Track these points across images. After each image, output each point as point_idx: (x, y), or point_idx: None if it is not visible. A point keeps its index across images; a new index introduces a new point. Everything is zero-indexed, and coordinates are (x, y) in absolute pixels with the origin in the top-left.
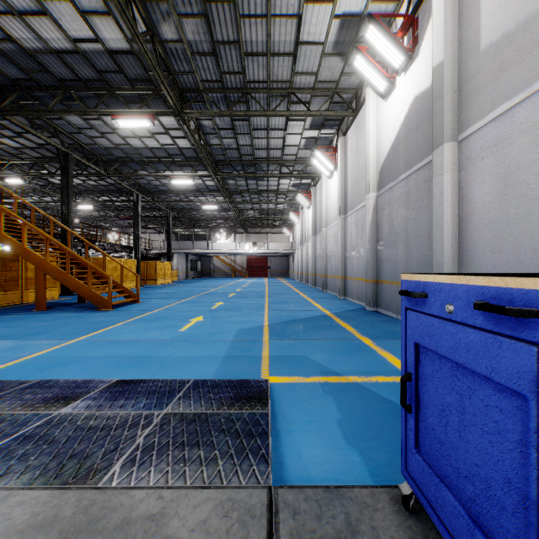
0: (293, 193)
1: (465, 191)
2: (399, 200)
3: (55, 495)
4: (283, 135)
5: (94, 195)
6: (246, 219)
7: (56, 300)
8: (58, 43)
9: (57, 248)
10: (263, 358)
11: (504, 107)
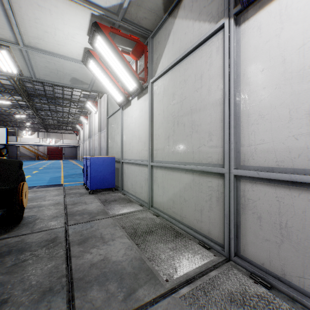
0: (78, 114)
1: None
2: None
3: None
4: (71, 90)
5: None
6: (47, 124)
7: None
8: None
9: None
10: (61, 181)
11: None
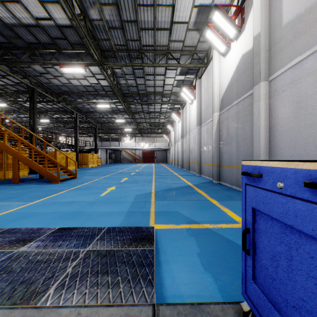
0: (169, 113)
1: (273, 111)
2: (233, 116)
3: (6, 313)
4: (163, 78)
5: (50, 114)
6: (141, 128)
7: (26, 177)
8: (26, 20)
9: (26, 145)
10: (151, 212)
11: (297, 60)
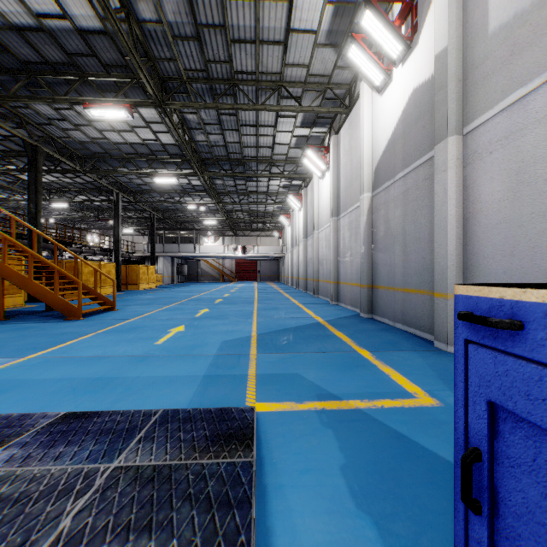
0: (283, 194)
1: (471, 189)
2: (396, 200)
3: None
4: (273, 132)
5: (71, 194)
6: (235, 221)
7: (22, 307)
8: (19, 18)
9: (21, 249)
10: (249, 377)
11: (517, 95)
